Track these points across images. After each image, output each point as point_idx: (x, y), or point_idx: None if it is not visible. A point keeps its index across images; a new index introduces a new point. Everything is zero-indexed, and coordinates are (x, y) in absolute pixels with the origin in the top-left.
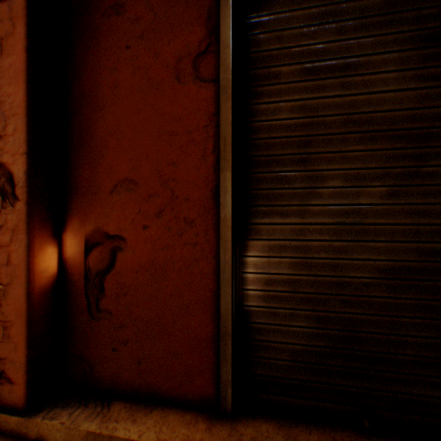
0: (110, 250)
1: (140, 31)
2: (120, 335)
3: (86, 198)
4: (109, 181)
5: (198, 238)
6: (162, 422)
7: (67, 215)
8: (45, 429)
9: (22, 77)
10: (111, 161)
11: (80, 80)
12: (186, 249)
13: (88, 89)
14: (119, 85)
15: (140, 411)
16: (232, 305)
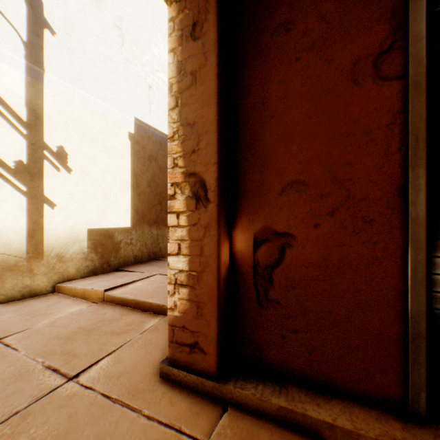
0: (279, 246)
1: (310, 42)
2: (289, 325)
3: (254, 199)
4: (278, 184)
5: (379, 237)
6: (349, 412)
7: (236, 214)
8: (237, 396)
9: (212, 100)
10: (279, 165)
11: (249, 96)
12: (364, 247)
13: (256, 103)
14: (288, 95)
15: (319, 398)
16: (425, 307)
